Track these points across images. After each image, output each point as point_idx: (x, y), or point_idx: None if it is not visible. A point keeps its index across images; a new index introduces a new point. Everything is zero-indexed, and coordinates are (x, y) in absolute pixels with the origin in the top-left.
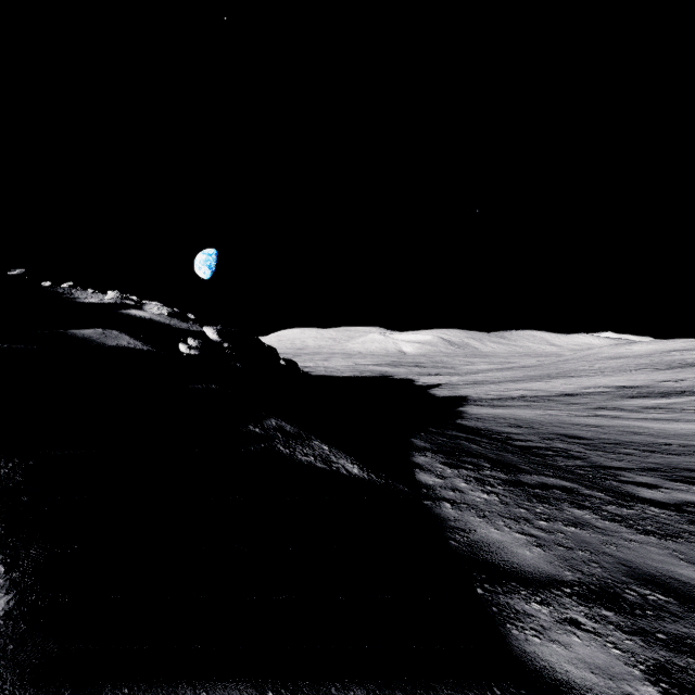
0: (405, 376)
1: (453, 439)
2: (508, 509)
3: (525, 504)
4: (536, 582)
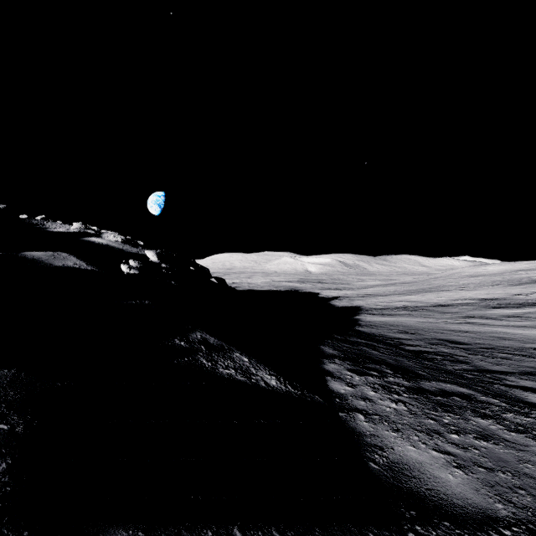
0: (311, 290)
1: (355, 345)
2: (418, 421)
3: (431, 414)
4: (471, 521)
